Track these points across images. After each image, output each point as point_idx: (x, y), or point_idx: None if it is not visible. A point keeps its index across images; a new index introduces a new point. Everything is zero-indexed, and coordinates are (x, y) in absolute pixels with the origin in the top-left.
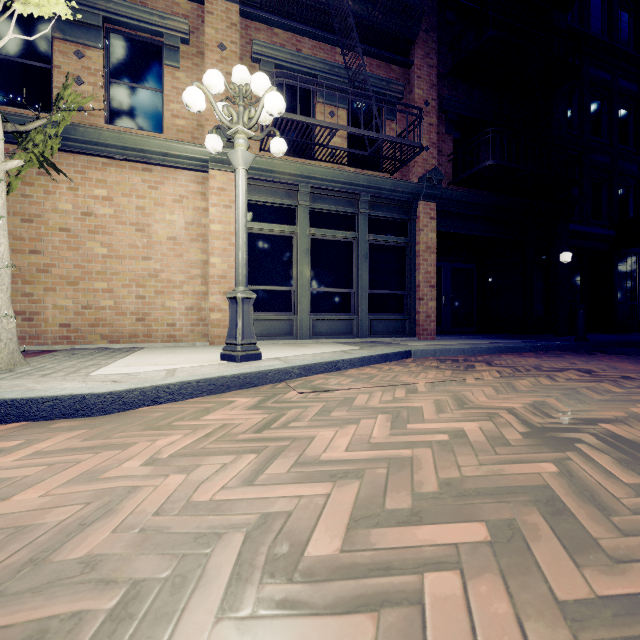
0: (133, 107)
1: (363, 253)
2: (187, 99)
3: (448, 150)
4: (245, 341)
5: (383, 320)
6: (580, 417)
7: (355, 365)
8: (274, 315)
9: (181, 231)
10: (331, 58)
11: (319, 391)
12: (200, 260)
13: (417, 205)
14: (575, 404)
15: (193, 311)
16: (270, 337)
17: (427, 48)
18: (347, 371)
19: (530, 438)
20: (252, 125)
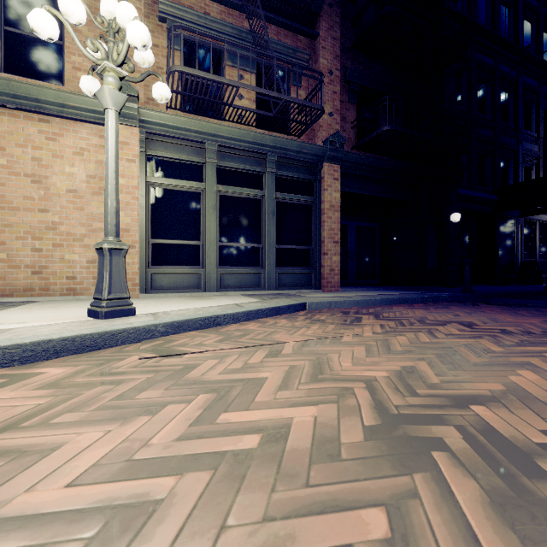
0: (31, 57)
1: (270, 210)
2: (32, 22)
3: (351, 117)
4: (113, 296)
5: (290, 273)
6: (450, 393)
7: (239, 320)
8: (181, 268)
9: (82, 184)
10: (240, 24)
11: (166, 355)
12: (103, 213)
13: (322, 166)
14: (448, 370)
15: (95, 264)
16: (177, 290)
17: (331, 21)
18: (227, 327)
19: (374, 439)
20: (120, 61)
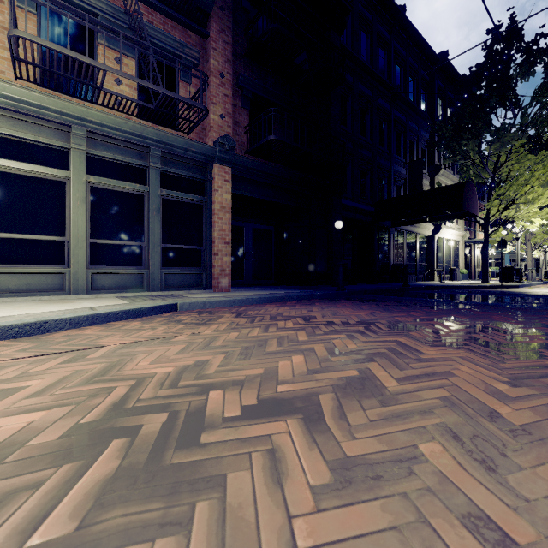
0: None
1: (155, 207)
2: None
3: (245, 123)
4: None
5: (178, 274)
6: (209, 382)
7: (81, 324)
8: (38, 268)
9: None
10: (117, 2)
11: None
12: None
13: (213, 167)
14: (236, 361)
15: None
16: (31, 293)
17: (223, 25)
18: (57, 333)
19: (72, 436)
20: None
